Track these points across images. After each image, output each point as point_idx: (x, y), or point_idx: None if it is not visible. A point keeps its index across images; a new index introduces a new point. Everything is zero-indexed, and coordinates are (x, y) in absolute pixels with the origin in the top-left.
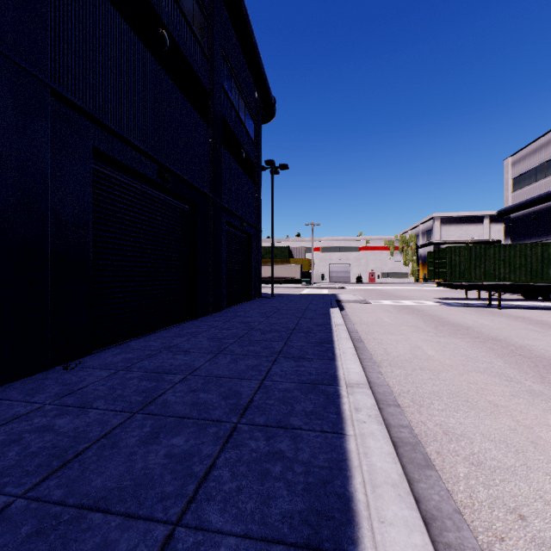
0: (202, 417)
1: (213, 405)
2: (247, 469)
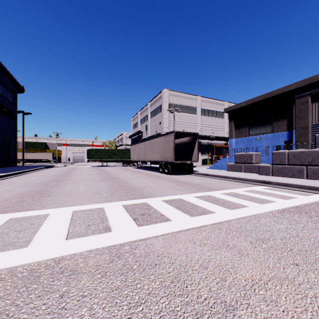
0: None
1: None
2: None
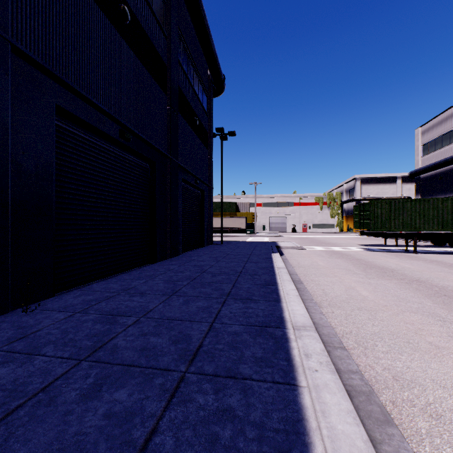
0: (150, 364)
1: (162, 350)
2: (193, 434)
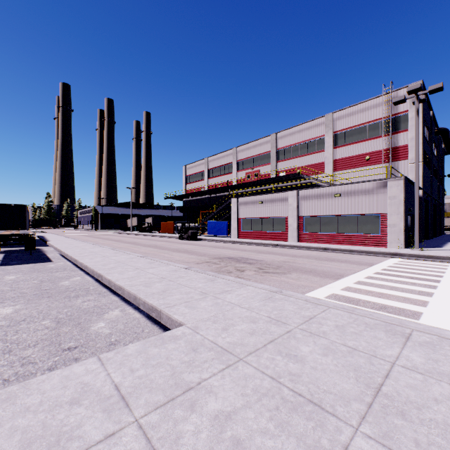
0: None
1: None
2: None
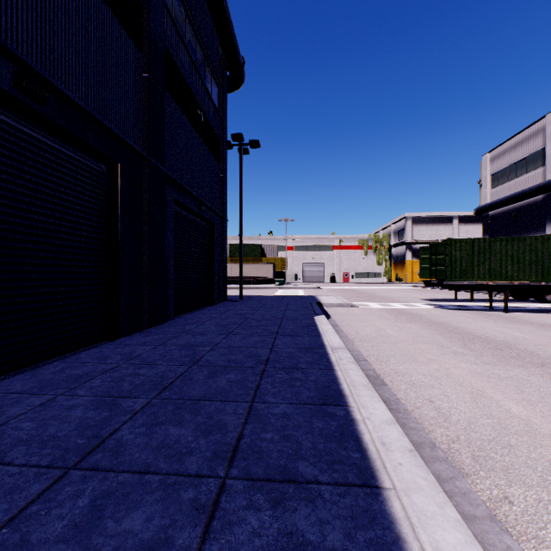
0: None
1: None
2: None
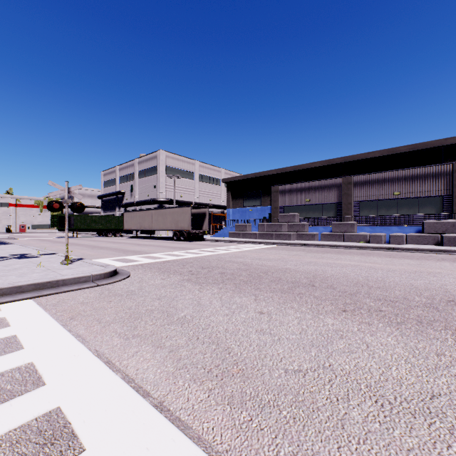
0: None
1: None
2: None
